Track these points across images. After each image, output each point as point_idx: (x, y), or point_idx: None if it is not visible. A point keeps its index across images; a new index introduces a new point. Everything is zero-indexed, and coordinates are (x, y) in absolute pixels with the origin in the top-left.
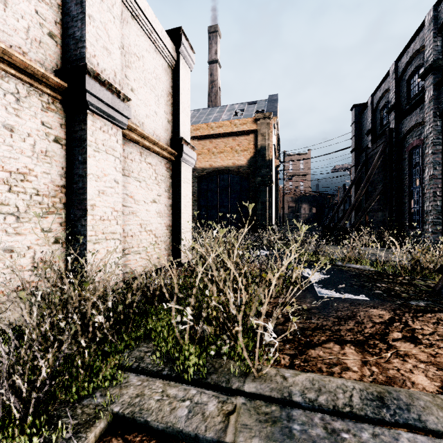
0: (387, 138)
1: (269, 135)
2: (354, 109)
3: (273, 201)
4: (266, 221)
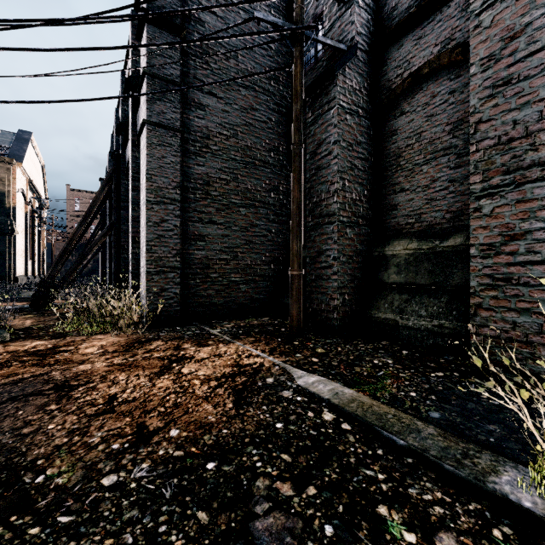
0: (102, 217)
1: (11, 181)
2: (101, 182)
3: (17, 251)
4: (6, 273)
